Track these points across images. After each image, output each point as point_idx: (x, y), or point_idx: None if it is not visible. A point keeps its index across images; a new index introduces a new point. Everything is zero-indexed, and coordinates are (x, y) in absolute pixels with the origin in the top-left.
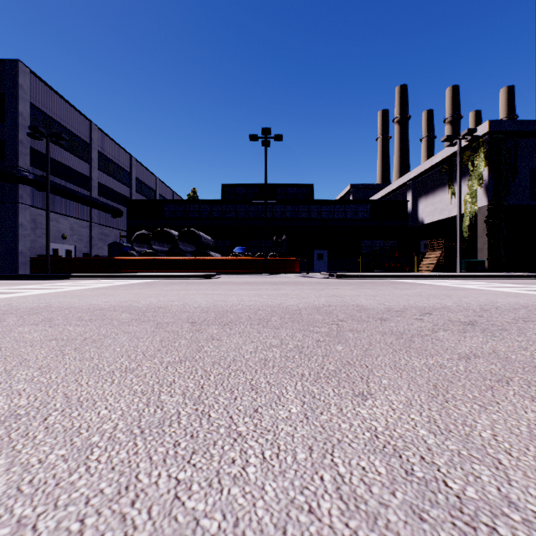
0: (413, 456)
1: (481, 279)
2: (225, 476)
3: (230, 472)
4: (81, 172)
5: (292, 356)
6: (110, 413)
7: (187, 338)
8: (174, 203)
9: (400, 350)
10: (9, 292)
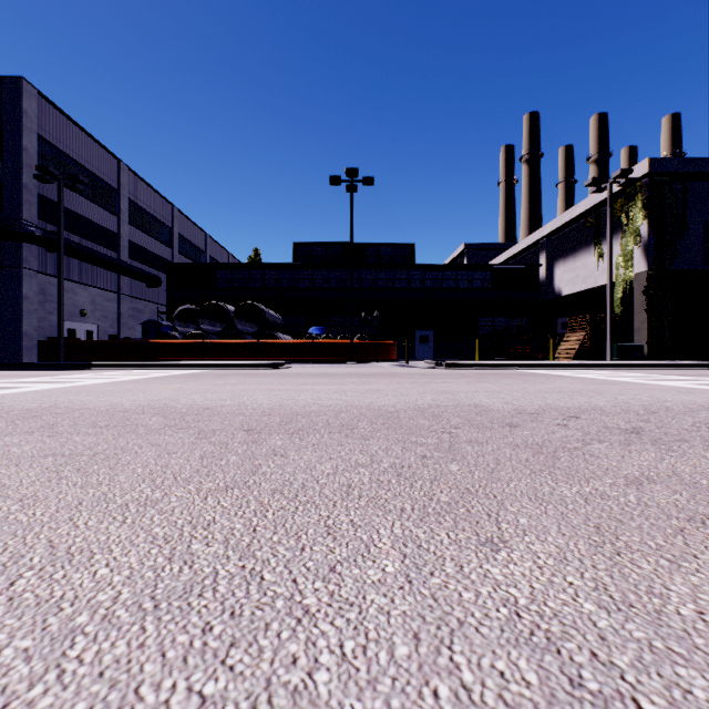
0: (578, 652)
1: (639, 369)
2: (280, 690)
3: (288, 682)
4: (106, 228)
5: (387, 480)
6: (111, 573)
7: (238, 453)
8: (230, 269)
9: (541, 471)
10: (4, 387)
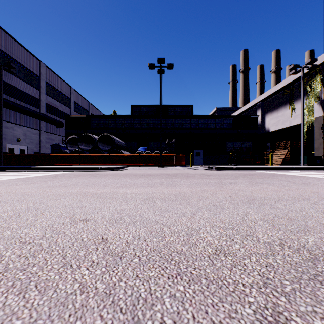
0: None
1: None
2: None
3: None
4: (32, 95)
5: None
6: None
7: None
8: (98, 118)
9: None
10: None
